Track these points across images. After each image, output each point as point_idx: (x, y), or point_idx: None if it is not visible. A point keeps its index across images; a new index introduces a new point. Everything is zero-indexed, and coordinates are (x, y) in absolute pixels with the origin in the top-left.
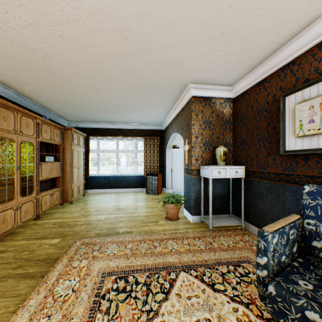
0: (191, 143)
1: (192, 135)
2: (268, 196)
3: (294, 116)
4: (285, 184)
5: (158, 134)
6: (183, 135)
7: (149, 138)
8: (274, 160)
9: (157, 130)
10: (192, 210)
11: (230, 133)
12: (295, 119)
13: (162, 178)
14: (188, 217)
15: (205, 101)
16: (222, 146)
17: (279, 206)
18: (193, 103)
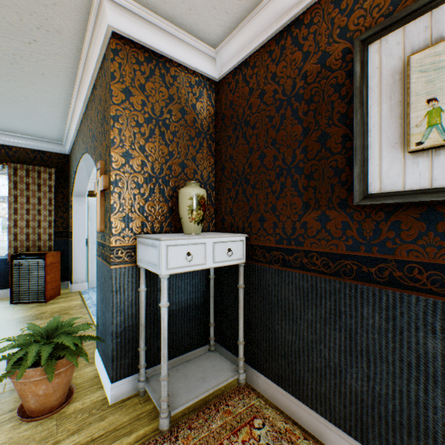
0: (111, 170)
1: (113, 146)
2: (308, 313)
3: (408, 89)
4: (359, 286)
5: (53, 163)
6: (95, 155)
7: (25, 169)
8: (325, 220)
9: (50, 152)
10: (113, 367)
11: (210, 159)
12: (412, 97)
13: (65, 260)
14: (105, 383)
15: (151, 63)
16: (195, 183)
17: (340, 341)
18: (116, 56)
